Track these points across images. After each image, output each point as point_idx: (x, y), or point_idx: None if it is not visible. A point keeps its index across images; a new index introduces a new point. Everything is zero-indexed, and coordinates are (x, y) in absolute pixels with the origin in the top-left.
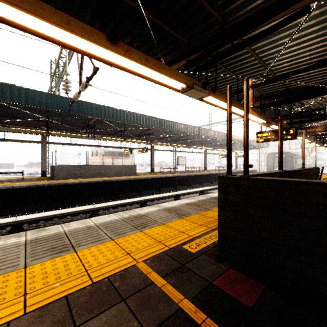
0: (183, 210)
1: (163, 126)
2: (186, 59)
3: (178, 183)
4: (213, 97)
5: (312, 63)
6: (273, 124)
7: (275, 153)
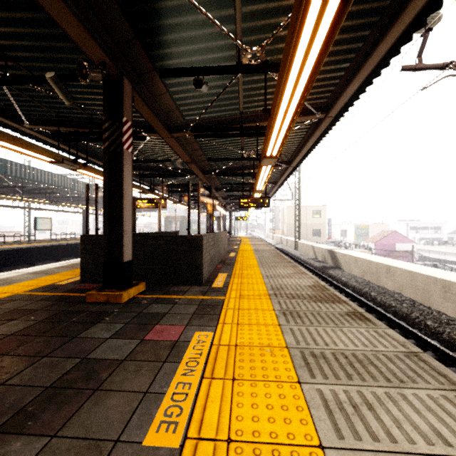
0: (52, 271)
1: (10, 171)
2: (55, 127)
3: (37, 257)
4: (84, 170)
5: (168, 155)
6: (149, 194)
7: (172, 216)
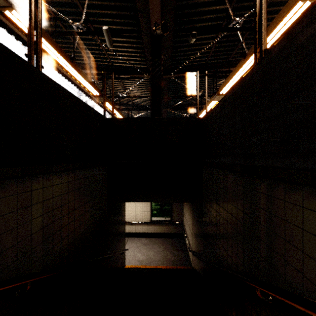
0: None
1: None
2: None
3: None
4: None
5: None
6: None
7: None
